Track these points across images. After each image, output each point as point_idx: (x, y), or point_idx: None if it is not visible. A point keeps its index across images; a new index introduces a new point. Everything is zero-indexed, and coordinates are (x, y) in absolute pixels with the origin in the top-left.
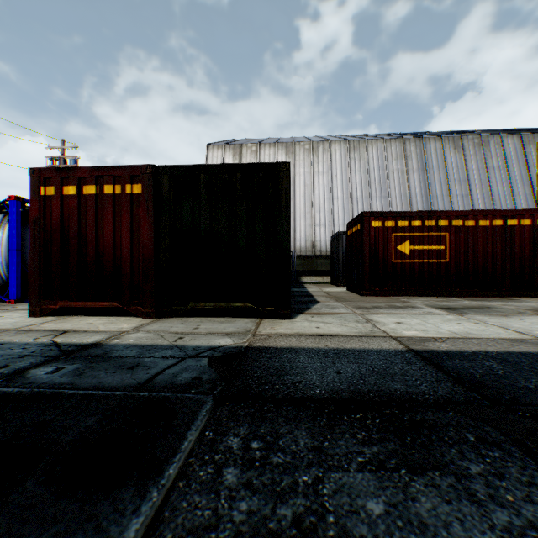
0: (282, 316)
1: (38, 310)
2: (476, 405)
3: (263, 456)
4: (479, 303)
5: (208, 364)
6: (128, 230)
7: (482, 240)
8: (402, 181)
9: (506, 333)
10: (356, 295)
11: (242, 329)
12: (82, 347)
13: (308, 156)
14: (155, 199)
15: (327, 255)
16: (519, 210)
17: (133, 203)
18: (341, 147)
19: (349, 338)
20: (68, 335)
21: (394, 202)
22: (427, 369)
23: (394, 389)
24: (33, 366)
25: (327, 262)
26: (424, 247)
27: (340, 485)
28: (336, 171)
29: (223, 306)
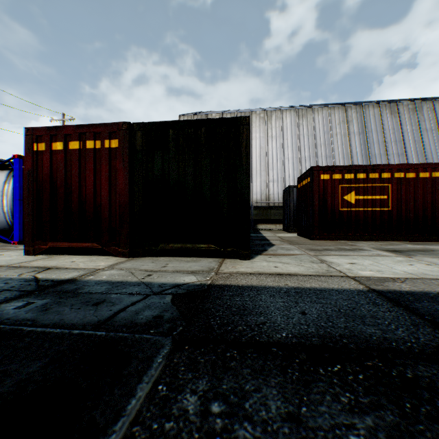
0: (243, 256)
1: (31, 250)
2: None
3: (225, 426)
4: (422, 246)
5: (171, 301)
6: (106, 180)
7: (422, 190)
8: (344, 143)
9: None
10: (306, 239)
11: (206, 267)
12: (58, 283)
13: (263, 123)
14: (130, 152)
15: (279, 207)
16: None
17: (111, 156)
18: (291, 115)
19: (307, 277)
20: (50, 272)
21: (337, 160)
22: (397, 311)
23: (368, 334)
24: (6, 300)
25: (279, 212)
26: (368, 197)
27: None
28: (287, 135)
29: (189, 247)
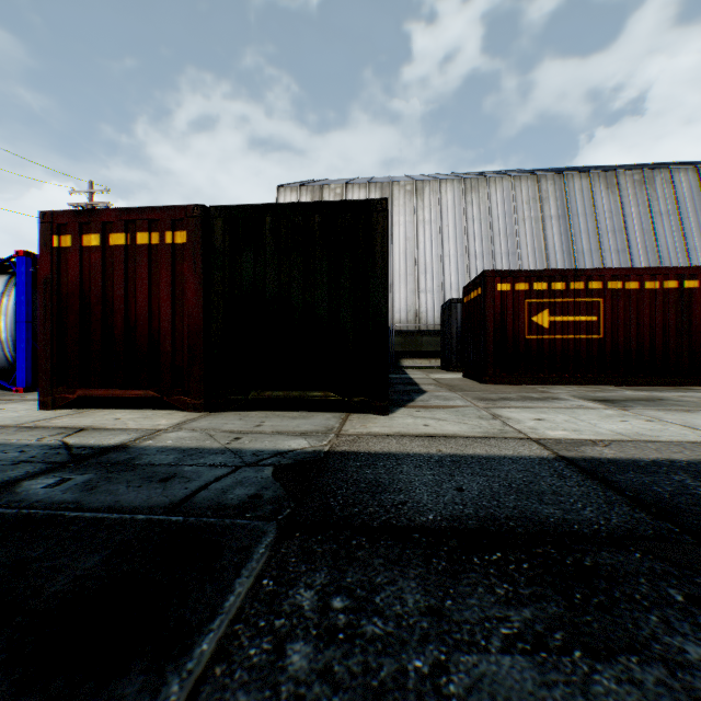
0: (377, 410)
1: (50, 401)
2: (673, 542)
3: (350, 622)
4: (646, 393)
5: (273, 475)
6: (168, 293)
7: (648, 309)
8: (536, 233)
9: (694, 434)
10: (475, 383)
11: (322, 427)
12: (101, 450)
13: (411, 200)
14: (205, 251)
15: (435, 331)
16: (700, 267)
17: (175, 257)
18: (454, 188)
19: (471, 440)
20: (85, 434)
21: (525, 260)
22: (589, 485)
23: (545, 515)
24: (28, 476)
25: (435, 340)
26: (569, 318)
27: (477, 678)
28: (448, 220)
29: (296, 396)
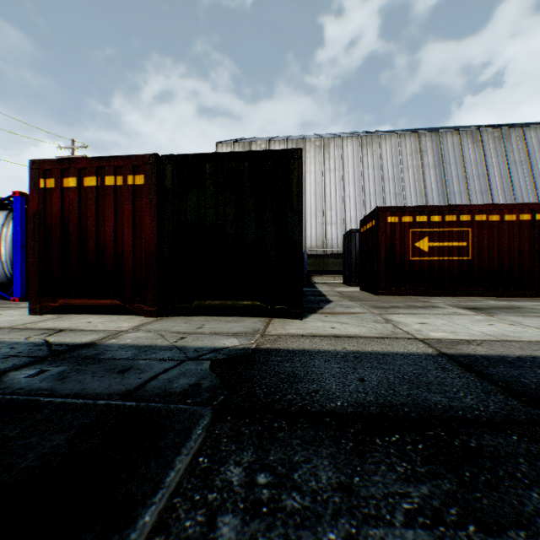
0: (294, 315)
1: (37, 308)
2: None
3: (273, 496)
4: (506, 303)
5: (210, 368)
6: (130, 224)
7: (507, 236)
8: (417, 178)
9: None
10: (370, 295)
11: (250, 328)
12: (74, 347)
13: (319, 153)
14: (158, 191)
15: (339, 255)
16: None
17: (135, 195)
18: (353, 143)
19: (369, 339)
20: (63, 334)
21: (409, 199)
22: (468, 377)
23: (433, 402)
24: (15, 367)
25: (339, 262)
26: (445, 244)
27: None
28: (348, 168)
29: (229, 304)
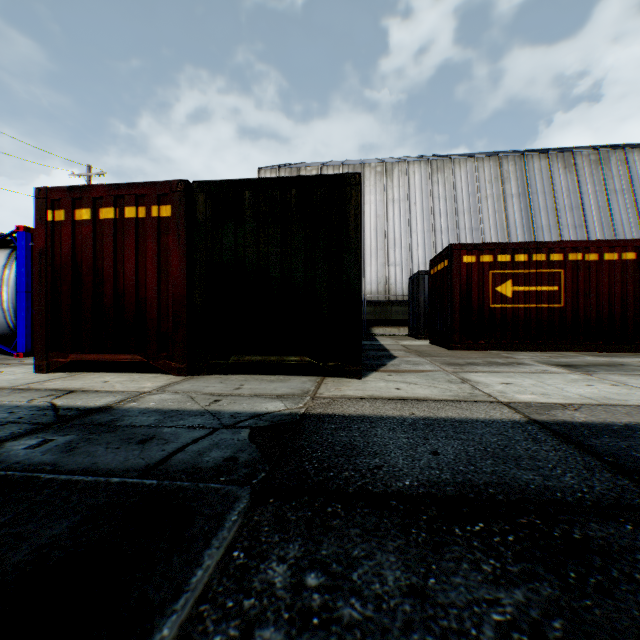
0: (351, 374)
1: (44, 365)
2: None
3: (325, 603)
4: (607, 359)
5: (249, 438)
6: (154, 264)
7: (607, 279)
8: (497, 210)
9: None
10: (442, 349)
11: (298, 390)
12: (86, 412)
13: (381, 181)
14: (188, 224)
15: (404, 302)
16: None
17: (160, 230)
18: (421, 169)
19: (442, 403)
20: (73, 396)
21: (488, 235)
22: (565, 450)
23: (524, 482)
24: (12, 437)
25: (404, 310)
26: (532, 288)
27: None
28: (415, 199)
29: (273, 360)
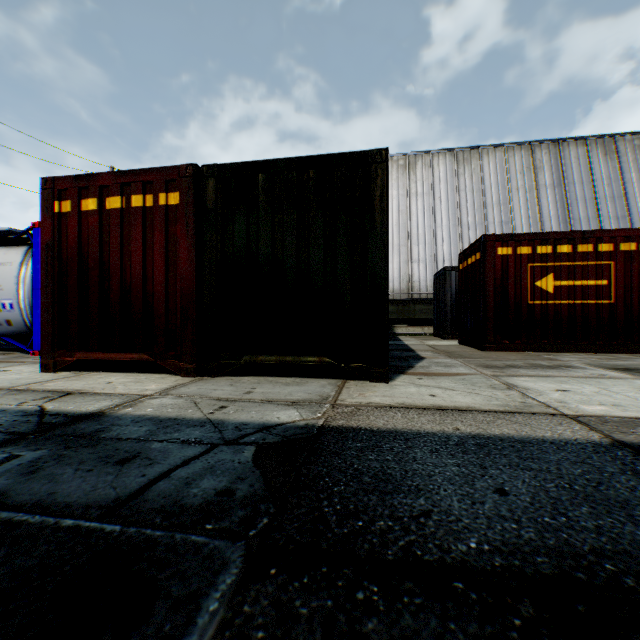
0: (376, 377)
1: (51, 363)
2: None
3: None
4: None
5: (253, 459)
6: (161, 256)
7: None
8: (529, 202)
9: None
10: (473, 350)
11: (316, 395)
12: (73, 419)
13: (403, 174)
14: (198, 212)
15: (428, 300)
16: None
17: (168, 219)
18: (446, 161)
19: (491, 415)
20: (68, 399)
21: (519, 228)
22: None
23: None
24: None
25: (428, 309)
26: (576, 282)
27: None
28: (440, 192)
29: (289, 361)
